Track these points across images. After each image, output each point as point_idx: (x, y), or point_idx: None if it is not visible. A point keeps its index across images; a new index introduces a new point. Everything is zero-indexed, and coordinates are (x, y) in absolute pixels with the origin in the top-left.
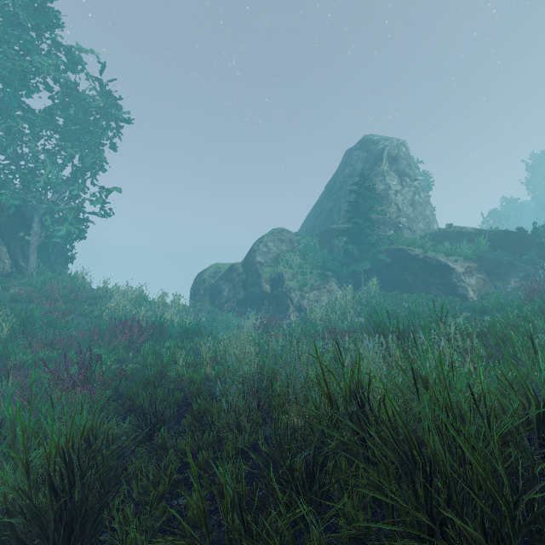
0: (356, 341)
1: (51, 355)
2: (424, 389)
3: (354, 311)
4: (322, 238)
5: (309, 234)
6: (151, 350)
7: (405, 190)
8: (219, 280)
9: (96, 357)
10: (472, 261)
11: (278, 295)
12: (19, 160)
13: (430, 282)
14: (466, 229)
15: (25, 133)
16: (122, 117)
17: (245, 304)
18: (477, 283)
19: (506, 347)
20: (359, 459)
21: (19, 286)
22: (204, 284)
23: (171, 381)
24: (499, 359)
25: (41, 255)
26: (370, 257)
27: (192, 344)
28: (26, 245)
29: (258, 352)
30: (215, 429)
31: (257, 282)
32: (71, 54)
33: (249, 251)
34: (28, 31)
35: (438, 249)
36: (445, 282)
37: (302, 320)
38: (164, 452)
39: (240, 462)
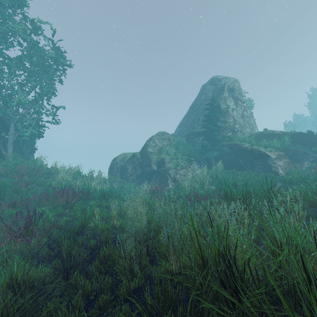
0: (211, 202)
1: (13, 212)
2: (279, 251)
3: (208, 182)
4: (188, 138)
5: (180, 135)
6: (80, 207)
7: (238, 108)
8: (125, 163)
9: (43, 212)
10: (280, 151)
11: (161, 171)
12: (1, 89)
13: (255, 164)
14: (275, 132)
15: (4, 71)
16: (66, 63)
17: (141, 177)
18: (284, 164)
19: (315, 207)
20: (227, 308)
21: (0, 166)
22: (117, 165)
23: (90, 229)
24: (314, 217)
25: (16, 147)
26: (217, 149)
27: (107, 203)
28: (7, 141)
29: (148, 209)
30: (115, 270)
31: (149, 164)
32: (34, 24)
33: (144, 145)
34: (6, 9)
35: (259, 143)
36: (264, 164)
37: (176, 187)
38: (75, 292)
39: (129, 312)
